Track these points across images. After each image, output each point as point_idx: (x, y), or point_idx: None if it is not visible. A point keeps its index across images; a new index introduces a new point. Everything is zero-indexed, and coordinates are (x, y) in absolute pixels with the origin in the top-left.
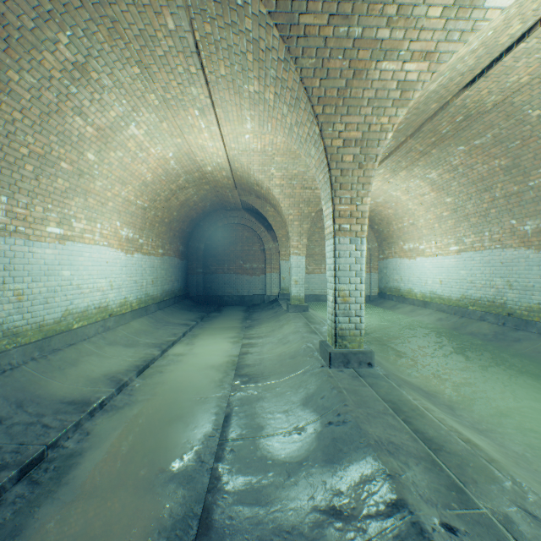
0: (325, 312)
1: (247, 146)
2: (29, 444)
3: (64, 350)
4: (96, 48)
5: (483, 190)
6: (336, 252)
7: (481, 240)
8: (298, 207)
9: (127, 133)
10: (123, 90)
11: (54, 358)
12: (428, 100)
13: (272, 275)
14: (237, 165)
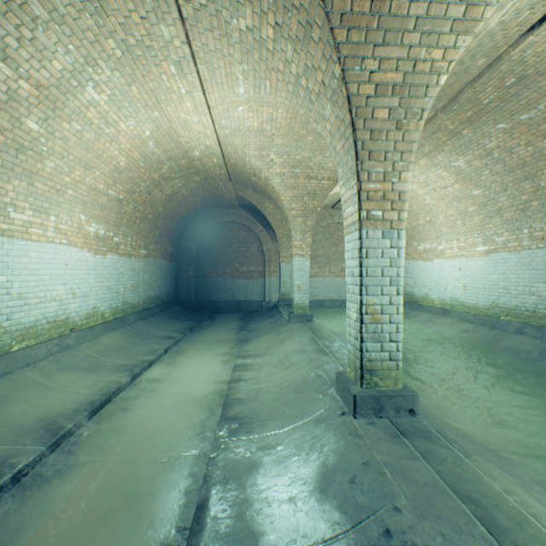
0: (331, 320)
1: (241, 123)
2: None
3: None
4: None
5: (523, 179)
6: (362, 250)
7: (518, 239)
8: (302, 200)
9: (83, 98)
10: (66, 27)
11: None
12: (478, 49)
13: (271, 278)
14: (230, 149)
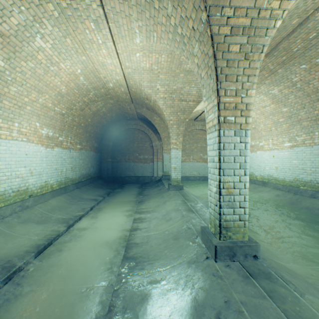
0: (194, 188)
1: (138, 65)
2: None
3: None
4: None
5: (316, 100)
6: (220, 144)
7: (311, 138)
8: (176, 115)
9: (34, 45)
10: None
11: None
12: (295, 11)
13: (158, 163)
14: (132, 82)
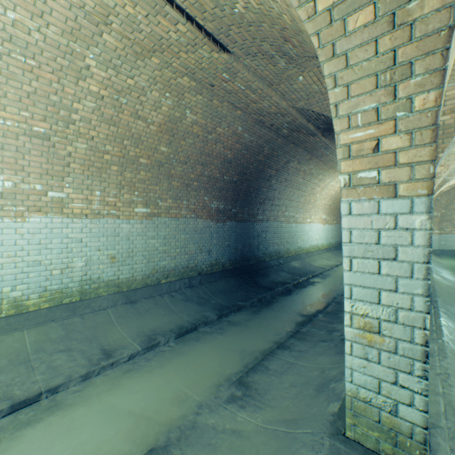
0: (451, 261)
1: None
2: (318, 270)
3: (311, 257)
4: (327, 174)
5: None
6: None
7: None
8: None
9: (329, 185)
10: (331, 177)
11: (310, 258)
12: None
13: None
14: None
